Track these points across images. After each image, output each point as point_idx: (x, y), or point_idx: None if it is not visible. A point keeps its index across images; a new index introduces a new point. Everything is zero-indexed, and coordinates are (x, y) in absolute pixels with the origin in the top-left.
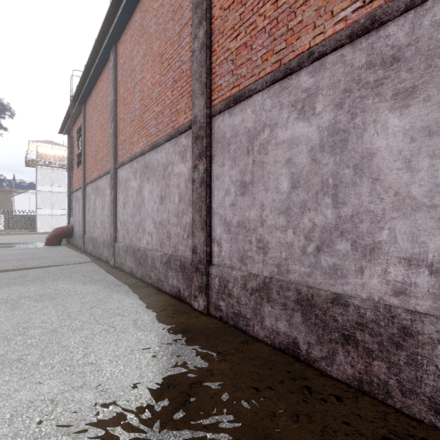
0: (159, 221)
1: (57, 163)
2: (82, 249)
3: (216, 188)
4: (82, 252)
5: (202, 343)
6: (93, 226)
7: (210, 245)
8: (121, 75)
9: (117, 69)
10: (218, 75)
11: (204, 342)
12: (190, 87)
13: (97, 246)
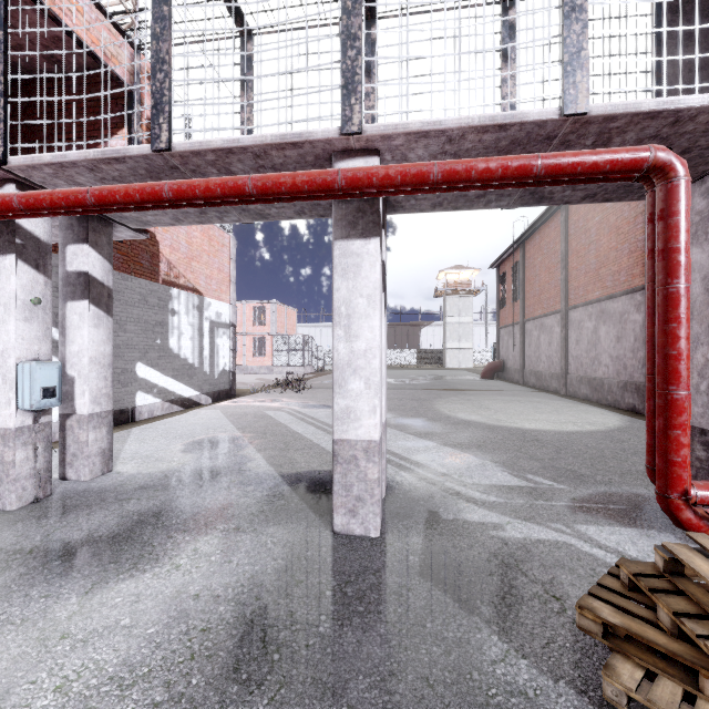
0: (615, 356)
1: (464, 290)
2: (521, 382)
3: None
4: (522, 385)
5: None
6: (535, 361)
7: None
8: (573, 230)
9: (568, 223)
10: None
11: None
12: (643, 260)
13: (542, 379)
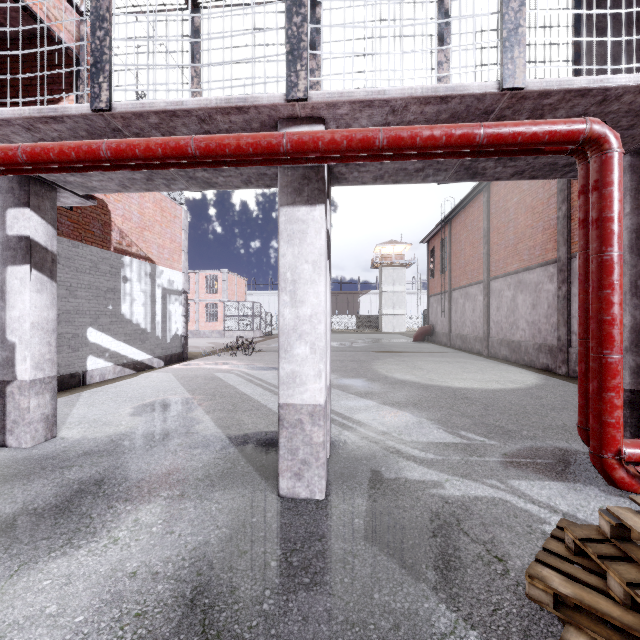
0: (531, 321)
1: (397, 262)
2: (448, 345)
3: (574, 301)
4: (449, 347)
5: (561, 380)
6: (461, 325)
7: (570, 335)
8: (494, 209)
9: (490, 203)
10: (575, 235)
11: (562, 380)
12: (556, 236)
13: (467, 341)
